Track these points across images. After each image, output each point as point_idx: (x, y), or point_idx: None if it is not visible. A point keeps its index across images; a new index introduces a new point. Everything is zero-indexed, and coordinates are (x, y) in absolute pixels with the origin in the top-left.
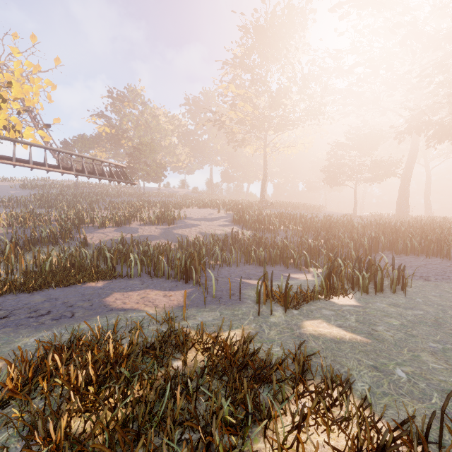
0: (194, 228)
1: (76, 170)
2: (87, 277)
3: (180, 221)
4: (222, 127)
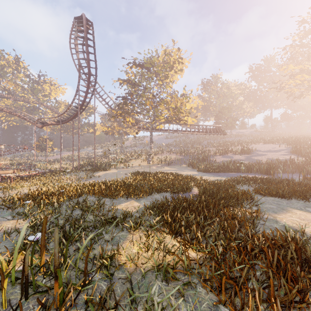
0: (264, 156)
1: (204, 132)
2: (229, 171)
3: (253, 152)
4: (282, 89)
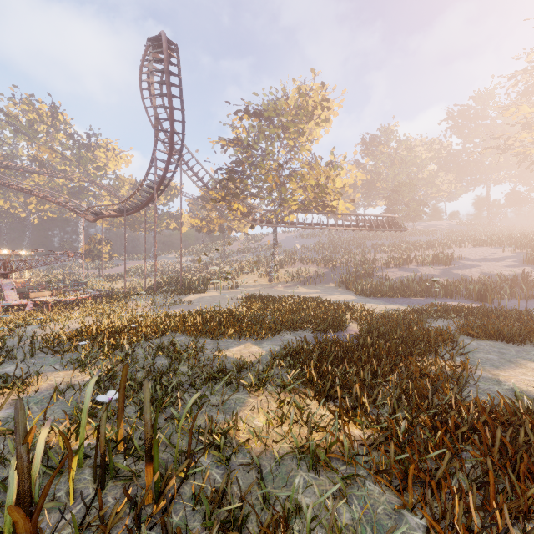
0: (474, 269)
1: (367, 226)
2: (411, 294)
3: (455, 262)
4: (507, 149)
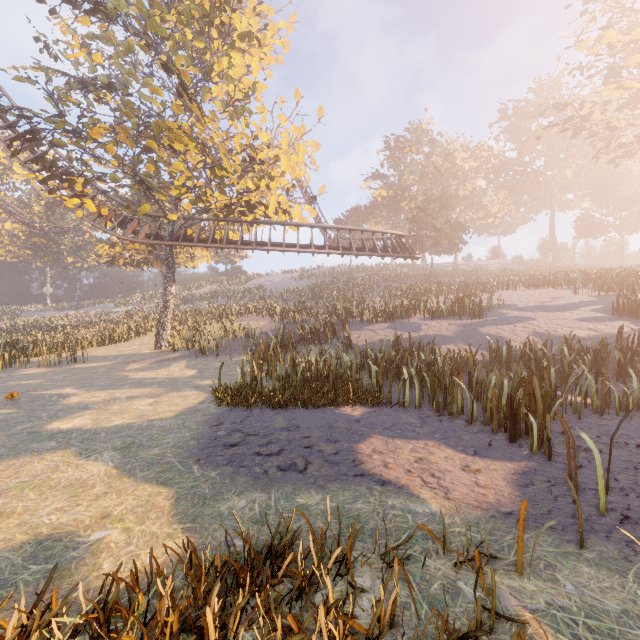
0: (521, 324)
1: (343, 248)
2: (342, 397)
3: (492, 312)
4: (580, 129)
